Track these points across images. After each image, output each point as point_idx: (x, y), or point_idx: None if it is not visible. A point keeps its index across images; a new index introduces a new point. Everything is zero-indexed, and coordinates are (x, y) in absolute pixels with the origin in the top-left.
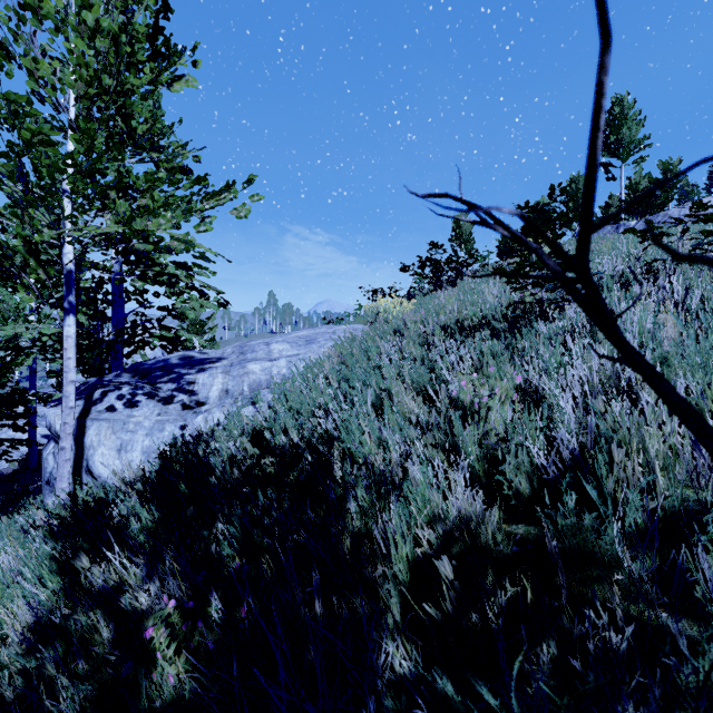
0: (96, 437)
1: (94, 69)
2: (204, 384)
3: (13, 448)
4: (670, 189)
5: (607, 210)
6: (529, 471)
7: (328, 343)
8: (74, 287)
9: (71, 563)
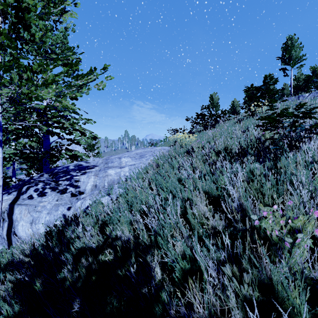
0: (19, 215)
1: None
2: (83, 182)
3: None
4: None
5: (283, 91)
6: None
7: (150, 157)
8: (1, 131)
9: None
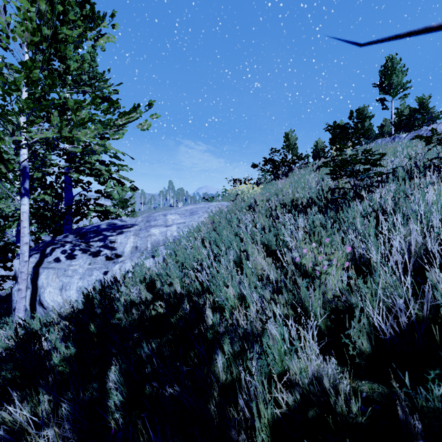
0: (45, 280)
1: (38, 24)
2: (121, 243)
3: (4, 281)
4: (426, 114)
5: (382, 128)
6: (368, 332)
7: (204, 214)
8: (28, 178)
9: (2, 390)
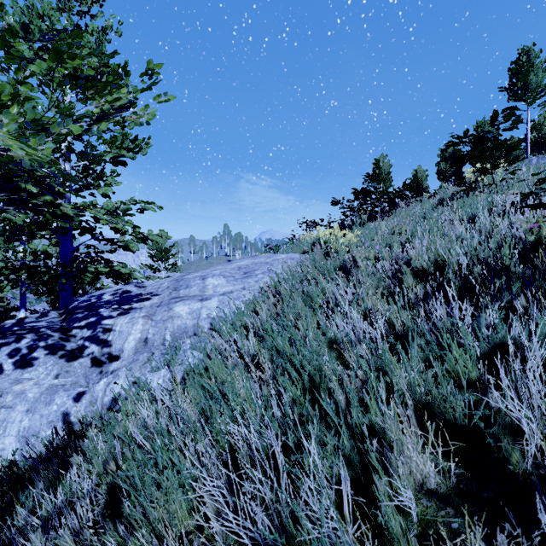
0: None
1: None
2: (120, 332)
3: None
4: None
5: None
6: None
7: (265, 277)
8: None
9: None
